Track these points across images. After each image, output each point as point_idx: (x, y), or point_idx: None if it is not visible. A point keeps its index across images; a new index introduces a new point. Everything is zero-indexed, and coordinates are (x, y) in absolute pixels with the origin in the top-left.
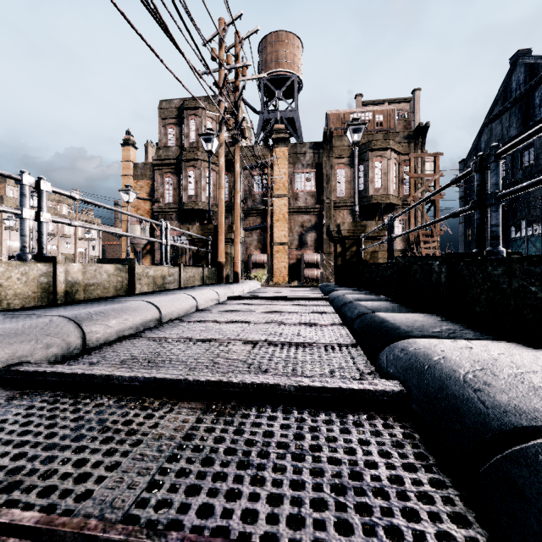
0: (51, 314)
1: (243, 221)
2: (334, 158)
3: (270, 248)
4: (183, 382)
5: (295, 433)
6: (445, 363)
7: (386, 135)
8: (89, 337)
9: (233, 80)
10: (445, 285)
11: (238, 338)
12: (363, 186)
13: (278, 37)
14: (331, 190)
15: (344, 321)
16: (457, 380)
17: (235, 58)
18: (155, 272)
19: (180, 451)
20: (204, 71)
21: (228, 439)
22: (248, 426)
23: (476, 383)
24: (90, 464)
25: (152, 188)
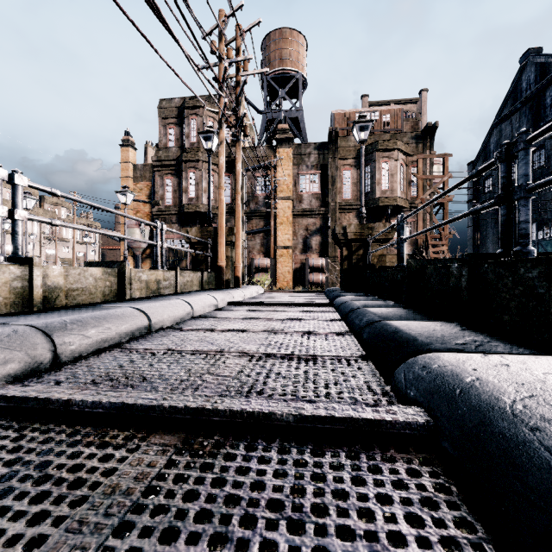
0: (18, 323)
1: (246, 224)
2: (340, 159)
3: (274, 252)
4: (156, 409)
5: (292, 484)
6: (482, 387)
7: (393, 135)
8: (61, 349)
9: (234, 74)
10: (465, 290)
11: (233, 349)
12: (370, 188)
13: (281, 34)
14: (336, 193)
15: (351, 329)
16: (504, 413)
17: (236, 52)
18: (148, 276)
19: (135, 516)
20: (203, 65)
21: (203, 495)
22: (232, 473)
23: (530, 417)
24: (3, 540)
25: (152, 190)
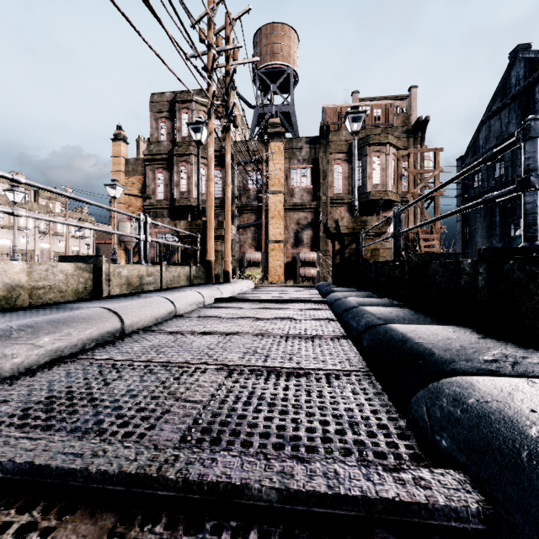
0: None
1: (237, 218)
2: (331, 154)
3: (265, 246)
4: (78, 475)
5: None
6: None
7: (384, 129)
8: None
9: (223, 64)
10: (484, 291)
11: (212, 359)
12: (361, 182)
13: (273, 29)
14: (328, 187)
15: (348, 332)
16: None
17: (226, 41)
18: (130, 271)
19: None
20: (192, 54)
21: None
22: None
23: None
24: None
25: (144, 184)
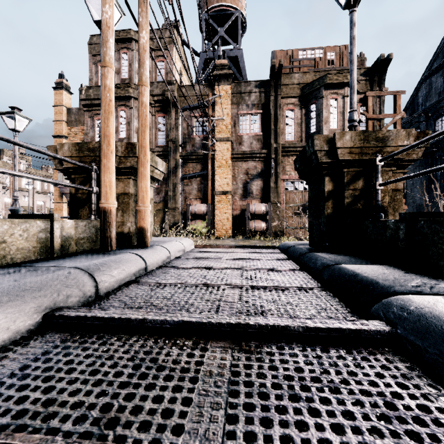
0: None
1: (181, 168)
2: (283, 98)
3: (211, 198)
4: None
5: None
6: None
7: (340, 71)
8: None
9: None
10: None
11: None
12: (316, 128)
13: None
14: (279, 133)
15: None
16: None
17: None
18: None
19: None
20: None
21: None
22: None
23: None
24: None
25: None
